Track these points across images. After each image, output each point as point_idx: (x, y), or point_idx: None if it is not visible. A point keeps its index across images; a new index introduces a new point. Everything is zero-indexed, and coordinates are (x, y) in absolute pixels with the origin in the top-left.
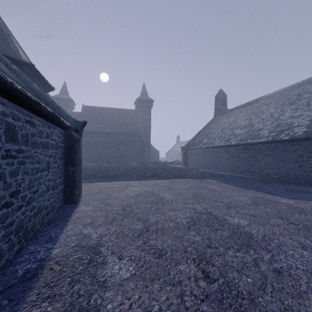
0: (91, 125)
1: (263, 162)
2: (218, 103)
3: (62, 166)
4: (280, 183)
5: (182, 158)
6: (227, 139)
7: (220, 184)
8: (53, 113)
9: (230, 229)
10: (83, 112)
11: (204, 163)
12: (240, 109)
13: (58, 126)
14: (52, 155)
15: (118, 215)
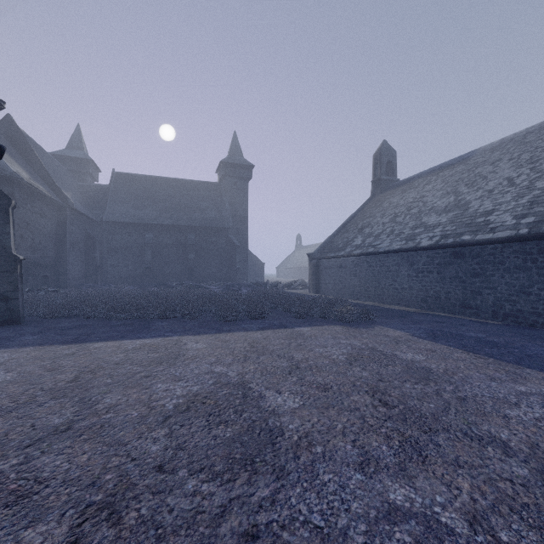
0: (130, 211)
1: (503, 286)
2: (379, 167)
3: None
4: None
5: (310, 275)
6: (410, 236)
7: (422, 344)
8: None
9: None
10: (113, 186)
11: (358, 285)
12: (428, 178)
13: None
14: None
15: None
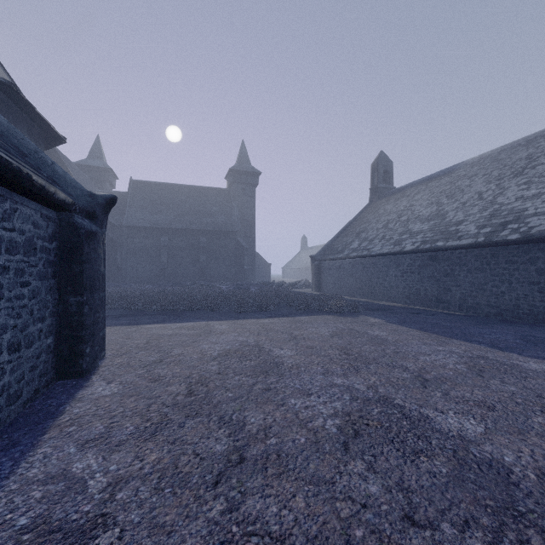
0: (147, 216)
1: (466, 283)
2: (377, 176)
3: (48, 293)
4: (504, 323)
5: (313, 276)
6: (397, 241)
7: (390, 327)
8: (4, 160)
9: (447, 450)
10: (131, 193)
11: (354, 284)
12: (418, 188)
13: (33, 199)
14: (12, 267)
15: (174, 408)
